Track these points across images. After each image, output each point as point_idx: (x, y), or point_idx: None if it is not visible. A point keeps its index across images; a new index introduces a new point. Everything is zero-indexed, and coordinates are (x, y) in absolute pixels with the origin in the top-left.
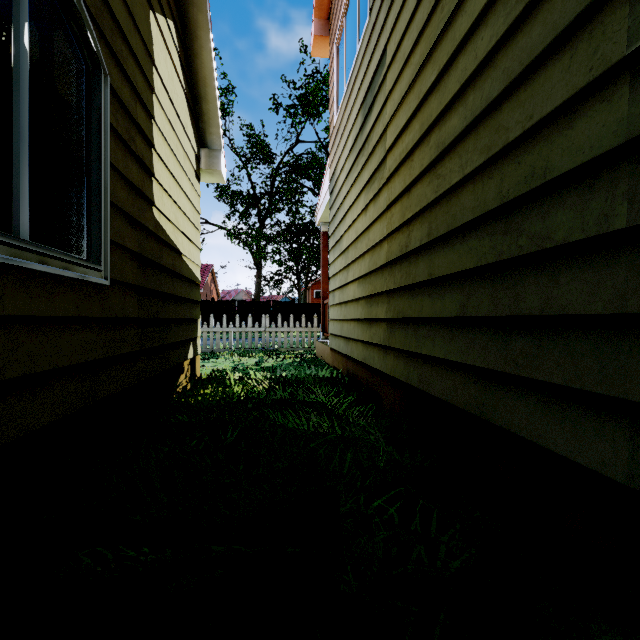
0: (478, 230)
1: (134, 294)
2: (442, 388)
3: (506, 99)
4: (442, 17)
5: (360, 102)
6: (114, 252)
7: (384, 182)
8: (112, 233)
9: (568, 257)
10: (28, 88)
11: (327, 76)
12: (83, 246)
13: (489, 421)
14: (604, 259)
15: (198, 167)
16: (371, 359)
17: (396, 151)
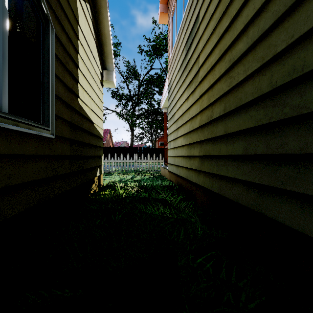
0: (256, 105)
1: (68, 143)
2: (233, 194)
3: (274, 28)
4: None
5: (184, 43)
6: (57, 121)
7: (198, 84)
8: (56, 111)
9: None
10: (8, 30)
11: (166, 35)
12: (40, 117)
13: (263, 214)
14: None
15: (102, 79)
16: (190, 177)
17: (205, 66)
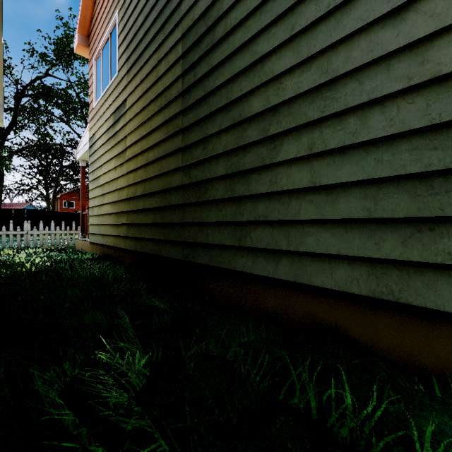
0: (158, 195)
1: None
2: (148, 249)
3: (164, 158)
4: (148, 114)
5: (112, 111)
6: None
7: (125, 161)
8: None
9: (174, 208)
10: None
11: None
12: None
13: (160, 256)
14: (179, 210)
15: None
16: (119, 244)
17: (131, 150)
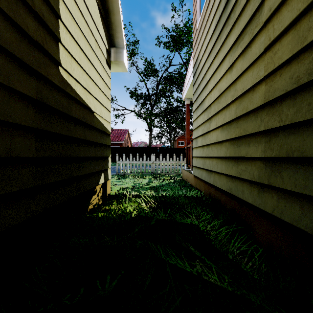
0: None
1: (30, 135)
2: None
3: None
4: None
5: None
6: None
7: (260, 27)
8: None
9: None
10: None
11: (187, 22)
12: None
13: None
14: None
15: (109, 58)
16: (239, 191)
17: None
